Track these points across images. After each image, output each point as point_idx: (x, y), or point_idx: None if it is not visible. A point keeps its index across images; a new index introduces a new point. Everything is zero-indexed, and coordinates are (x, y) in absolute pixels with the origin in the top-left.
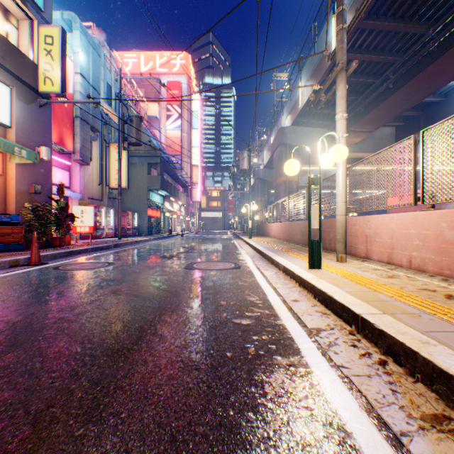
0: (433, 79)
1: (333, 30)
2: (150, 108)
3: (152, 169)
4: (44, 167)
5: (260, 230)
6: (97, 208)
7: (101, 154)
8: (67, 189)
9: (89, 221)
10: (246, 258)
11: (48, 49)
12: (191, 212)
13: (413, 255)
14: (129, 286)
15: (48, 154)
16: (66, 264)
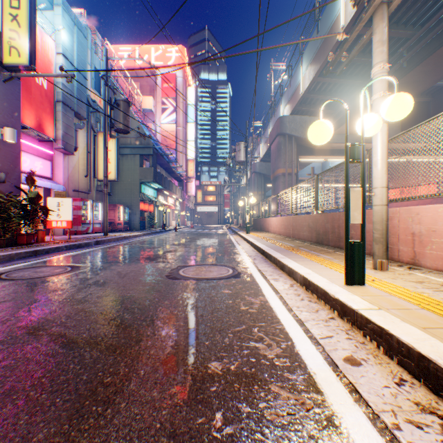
0: None
1: (342, 1)
2: (144, 101)
3: (145, 162)
4: (10, 151)
5: (258, 224)
6: (82, 201)
7: (87, 144)
8: (48, 180)
9: (66, 215)
10: (246, 260)
11: (14, 13)
12: (186, 206)
13: None
14: (69, 314)
15: (13, 136)
16: (15, 270)
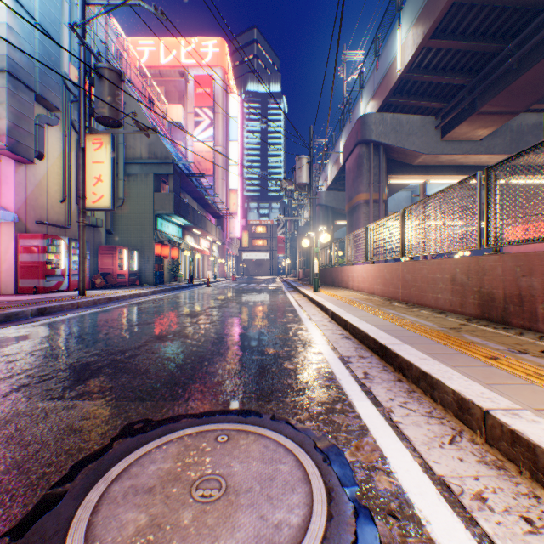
0: None
1: None
2: (171, 111)
3: (165, 187)
4: None
5: (328, 276)
6: (46, 238)
7: (64, 151)
8: None
9: None
10: (346, 381)
11: None
12: (227, 252)
13: None
14: None
15: None
16: None
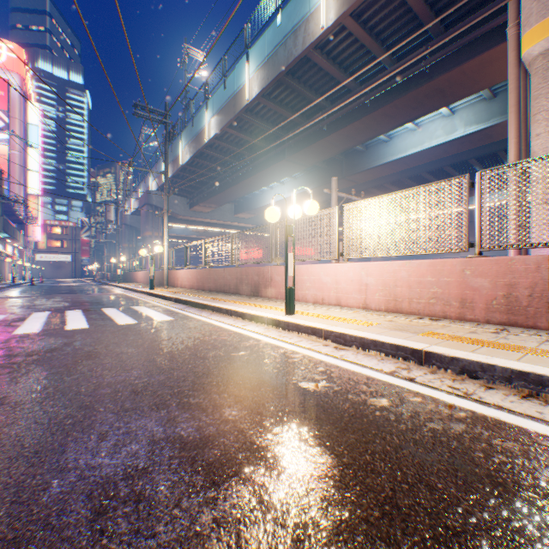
0: (236, 193)
1: (181, 149)
2: None
3: None
4: None
5: (129, 277)
6: None
7: None
8: None
9: None
10: (121, 292)
11: None
12: (25, 255)
13: (186, 283)
14: (72, 298)
15: None
16: None
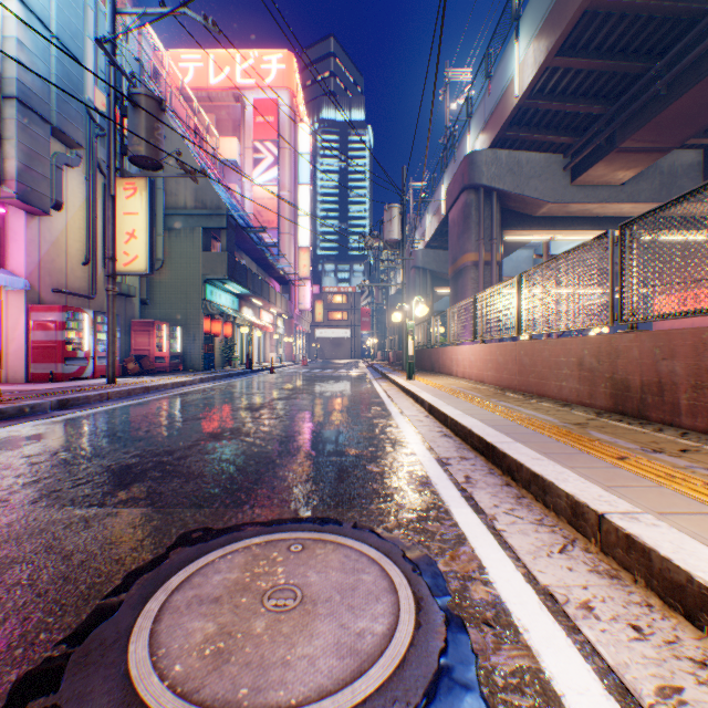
0: None
1: None
2: (223, 146)
3: (215, 245)
4: None
5: (426, 360)
6: (66, 311)
7: (88, 199)
8: None
9: None
10: (443, 485)
11: None
12: (296, 328)
13: None
14: None
15: None
16: None
